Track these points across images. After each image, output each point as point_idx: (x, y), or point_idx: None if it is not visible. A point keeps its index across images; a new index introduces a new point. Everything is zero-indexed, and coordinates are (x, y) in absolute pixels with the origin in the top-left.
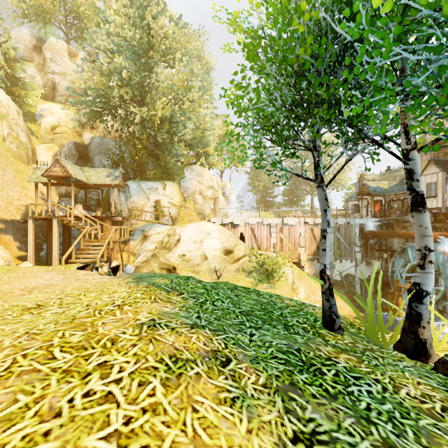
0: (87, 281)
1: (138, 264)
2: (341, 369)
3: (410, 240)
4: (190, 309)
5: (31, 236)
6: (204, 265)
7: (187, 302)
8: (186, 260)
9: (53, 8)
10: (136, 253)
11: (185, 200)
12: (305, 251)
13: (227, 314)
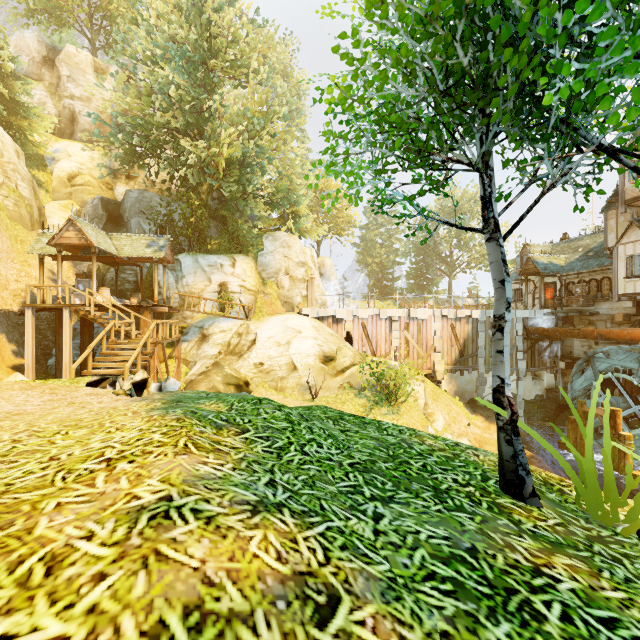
0: (87, 407)
1: (192, 378)
2: (571, 600)
3: (602, 341)
4: (256, 465)
5: (30, 335)
6: (291, 379)
7: (253, 449)
8: (265, 371)
9: (71, 2)
10: (191, 360)
11: (264, 283)
12: (442, 358)
13: (327, 471)
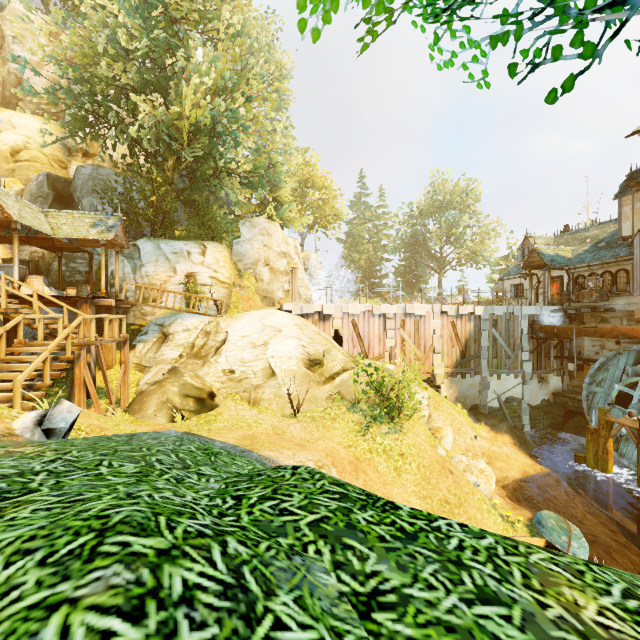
0: None
1: (143, 388)
2: None
3: (624, 341)
4: None
5: None
6: (268, 388)
7: None
8: (235, 378)
9: None
10: (147, 365)
11: (240, 275)
12: (442, 360)
13: None
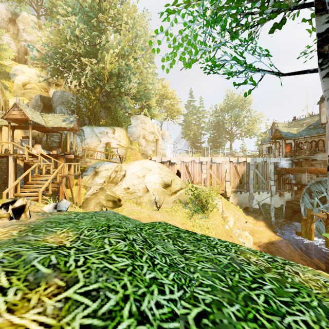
0: None
1: (87, 197)
2: None
3: (320, 175)
4: None
5: None
6: (145, 197)
7: None
8: (130, 192)
9: None
10: (88, 186)
11: (131, 143)
12: (230, 185)
13: None
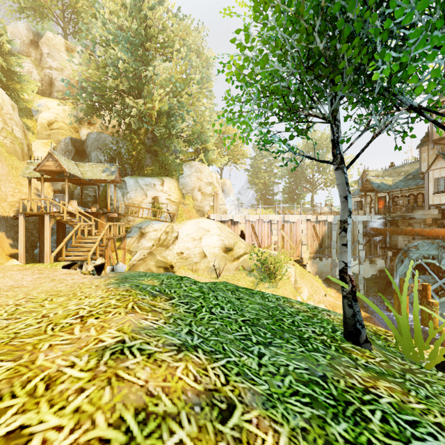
0: (64, 282)
1: (134, 263)
2: (388, 409)
3: (417, 237)
4: (180, 321)
5: (22, 233)
6: (202, 263)
7: (178, 310)
8: (184, 257)
9: (50, 2)
10: (133, 250)
11: (183, 197)
12: (307, 249)
13: (227, 325)
